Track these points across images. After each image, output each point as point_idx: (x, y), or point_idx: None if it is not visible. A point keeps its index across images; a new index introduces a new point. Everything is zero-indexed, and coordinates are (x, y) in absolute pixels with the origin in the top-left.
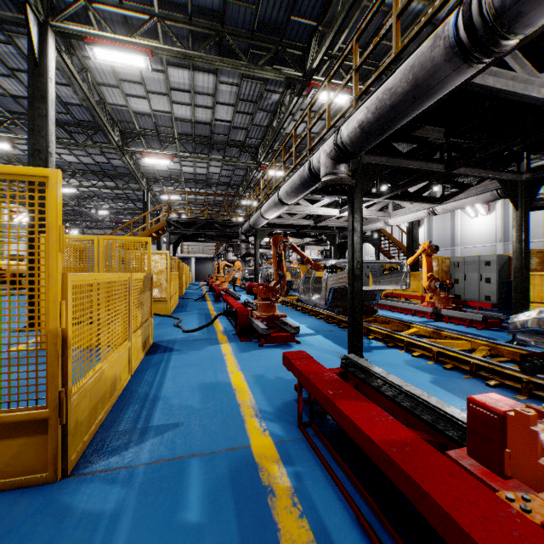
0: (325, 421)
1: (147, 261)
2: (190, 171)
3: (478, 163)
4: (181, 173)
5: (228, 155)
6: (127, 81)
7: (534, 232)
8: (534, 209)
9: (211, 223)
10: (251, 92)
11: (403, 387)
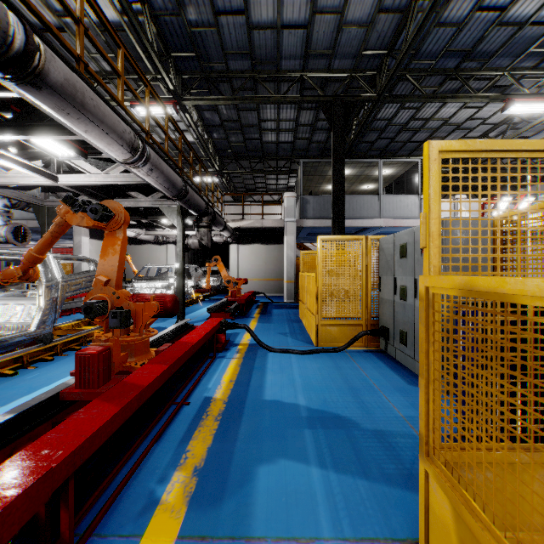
0: None
1: None
2: None
3: None
4: None
5: None
6: None
7: None
8: None
9: None
10: None
11: None
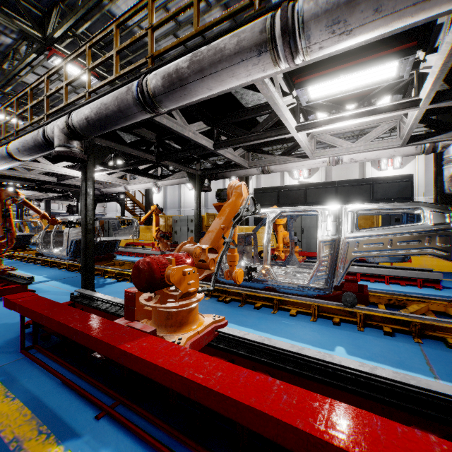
0: (50, 340)
1: None
2: None
3: (176, 160)
4: None
5: None
6: None
7: None
8: (204, 191)
9: None
10: None
11: (112, 300)
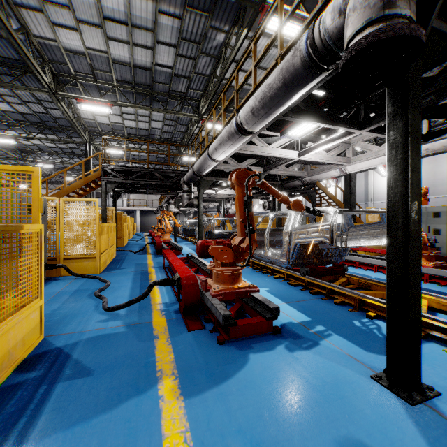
0: None
1: (34, 205)
2: (133, 125)
3: None
4: (123, 128)
5: (169, 109)
6: (51, 3)
7: (439, 189)
8: None
9: (151, 172)
10: (194, 29)
11: None
